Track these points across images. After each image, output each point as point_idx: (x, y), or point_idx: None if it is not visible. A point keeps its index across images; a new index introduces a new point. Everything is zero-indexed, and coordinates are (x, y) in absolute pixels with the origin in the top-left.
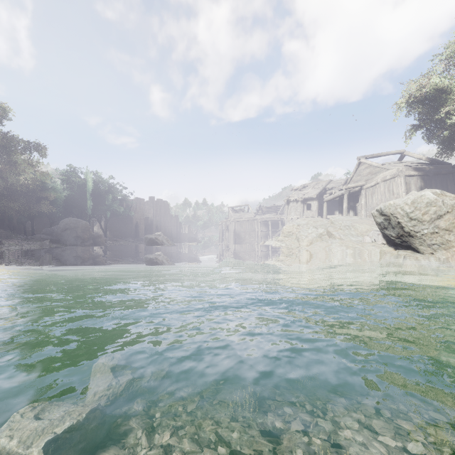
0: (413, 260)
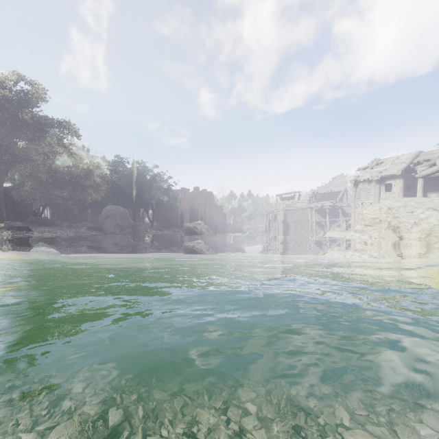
0: None
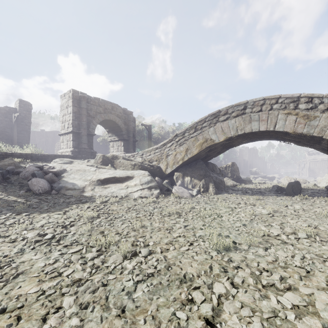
0: None
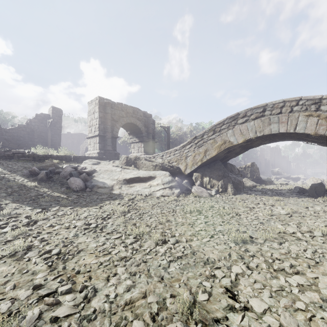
0: None
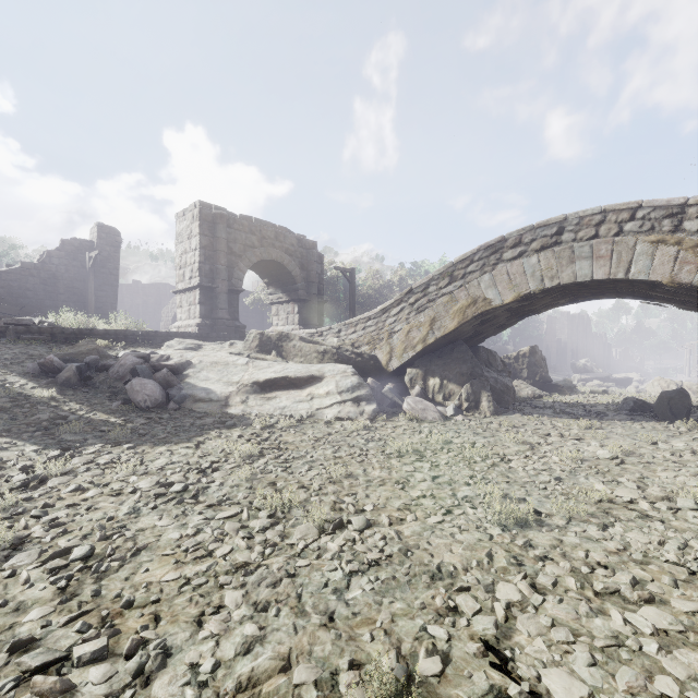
0: None
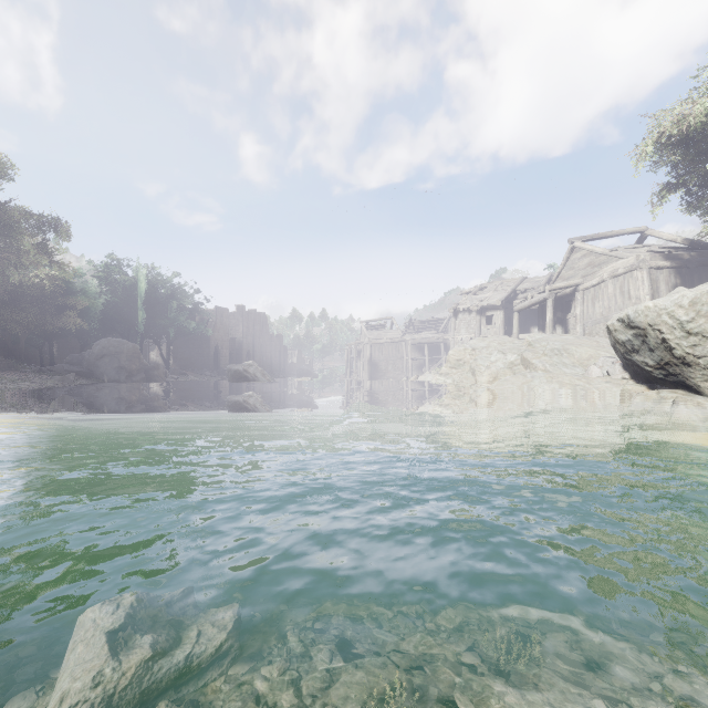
0: (692, 408)
